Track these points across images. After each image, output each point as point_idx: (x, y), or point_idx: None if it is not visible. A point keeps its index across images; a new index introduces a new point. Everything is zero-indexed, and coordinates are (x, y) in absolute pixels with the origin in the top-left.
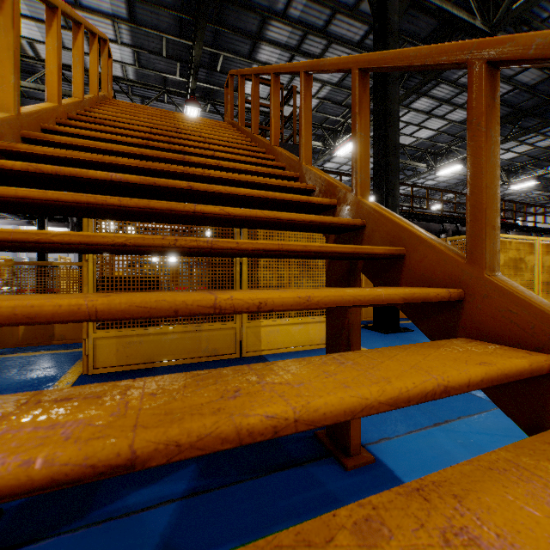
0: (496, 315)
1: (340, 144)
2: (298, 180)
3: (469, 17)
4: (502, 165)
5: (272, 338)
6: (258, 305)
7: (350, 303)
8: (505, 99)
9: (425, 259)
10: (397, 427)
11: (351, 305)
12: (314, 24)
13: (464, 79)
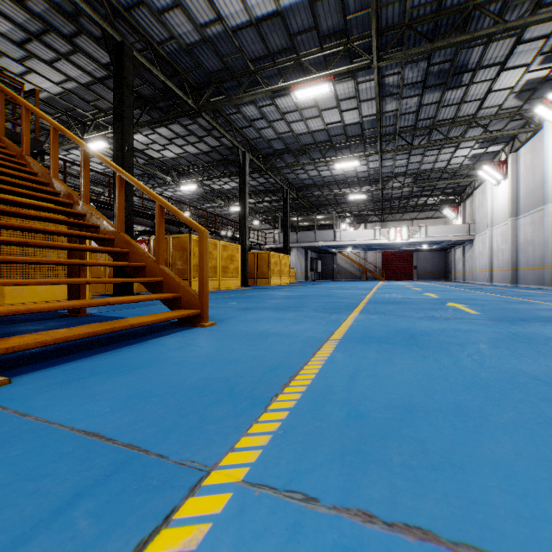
0: (121, 243)
1: (89, 139)
2: (49, 185)
3: (184, 95)
4: (225, 192)
5: (18, 294)
6: (44, 229)
7: (74, 234)
8: (218, 150)
9: (106, 228)
10: (108, 311)
11: (74, 234)
12: (58, 28)
13: (191, 127)
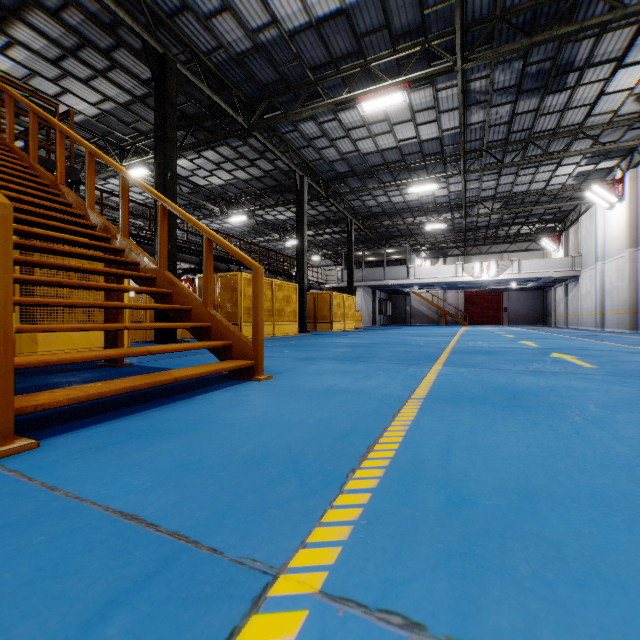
0: (163, 282)
1: (129, 166)
2: (84, 217)
3: (234, 112)
4: (279, 223)
5: (51, 341)
6: (78, 267)
7: (111, 272)
8: (272, 174)
9: (147, 265)
10: (149, 360)
11: (112, 273)
12: (94, 41)
13: (241, 149)
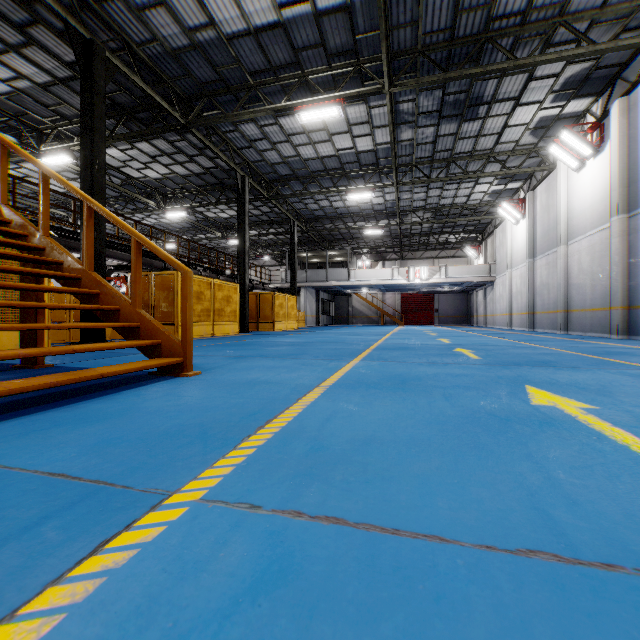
0: (89, 282)
1: (48, 151)
2: None
3: (170, 107)
4: (222, 221)
5: None
6: None
7: (31, 272)
8: (213, 172)
9: (71, 265)
10: (74, 361)
11: (31, 272)
12: (6, 14)
13: (179, 144)
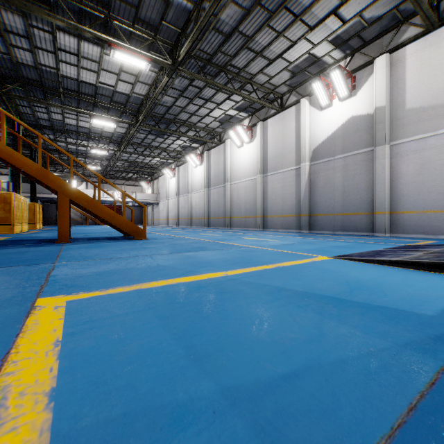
0: None
1: None
2: None
3: None
4: None
5: None
6: None
7: None
8: None
9: None
10: None
11: None
12: None
13: None
